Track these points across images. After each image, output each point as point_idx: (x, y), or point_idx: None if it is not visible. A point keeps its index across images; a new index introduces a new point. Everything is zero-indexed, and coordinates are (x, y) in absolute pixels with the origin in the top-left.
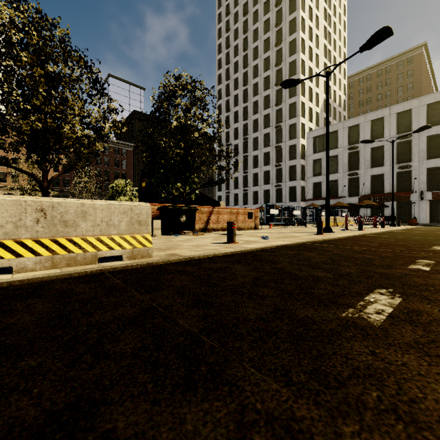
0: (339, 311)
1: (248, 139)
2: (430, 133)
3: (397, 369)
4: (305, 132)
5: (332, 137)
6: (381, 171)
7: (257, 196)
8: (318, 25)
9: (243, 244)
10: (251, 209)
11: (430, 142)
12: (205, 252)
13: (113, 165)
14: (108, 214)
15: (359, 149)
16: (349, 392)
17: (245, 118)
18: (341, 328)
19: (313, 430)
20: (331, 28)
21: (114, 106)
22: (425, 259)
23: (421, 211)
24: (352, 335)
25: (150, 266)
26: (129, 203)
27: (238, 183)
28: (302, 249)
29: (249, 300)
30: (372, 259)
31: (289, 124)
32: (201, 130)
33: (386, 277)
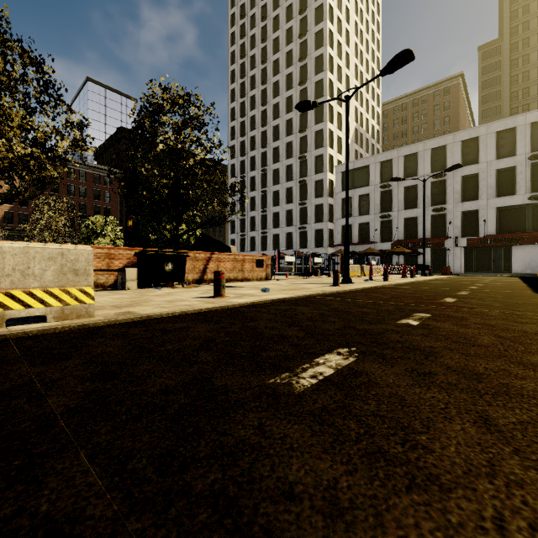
0: (270, 376)
1: (267, 171)
2: (465, 173)
3: (269, 444)
4: (333, 165)
5: (363, 172)
6: (415, 214)
7: (278, 241)
8: (349, 40)
9: (233, 298)
10: (261, 255)
11: (465, 183)
12: (172, 309)
13: (91, 197)
14: (25, 261)
15: (392, 188)
16: (183, 478)
17: (264, 145)
18: (252, 397)
19: (87, 533)
20: (363, 46)
21: (77, 119)
22: (424, 312)
23: (456, 259)
24: (257, 405)
25: (83, 328)
26: (60, 246)
27: (256, 224)
28: (299, 304)
29: (171, 368)
30: (368, 314)
31: (315, 155)
32: (197, 156)
33: (362, 334)
